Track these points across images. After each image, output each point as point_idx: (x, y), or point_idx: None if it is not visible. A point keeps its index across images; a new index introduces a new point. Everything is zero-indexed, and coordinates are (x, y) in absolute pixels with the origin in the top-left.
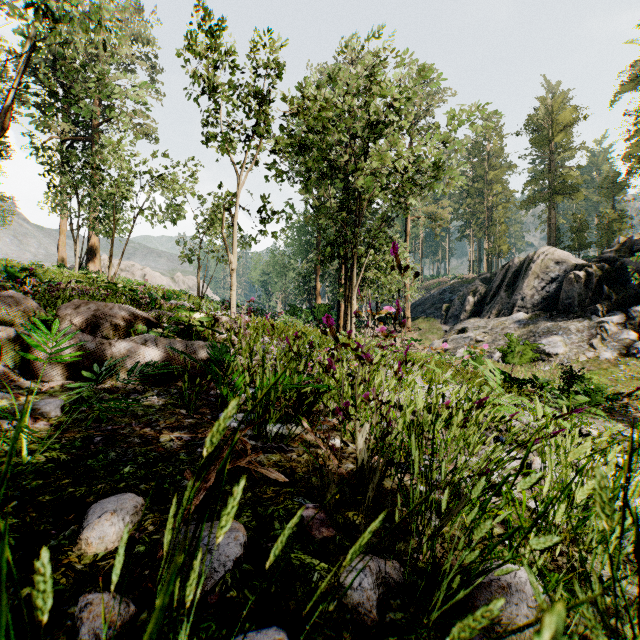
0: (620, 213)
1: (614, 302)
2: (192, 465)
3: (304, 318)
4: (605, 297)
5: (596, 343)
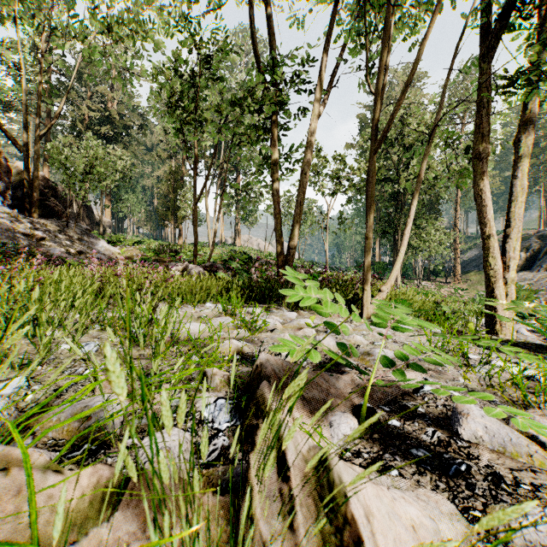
0: None
1: None
2: None
3: None
4: None
5: None
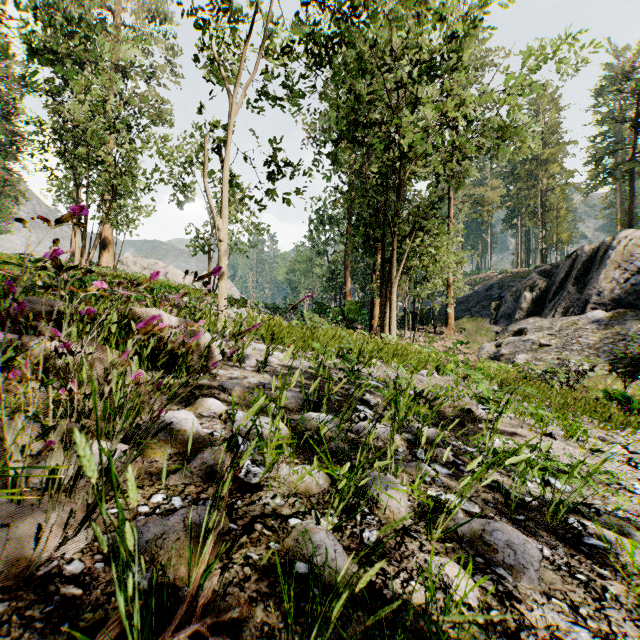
0: None
1: None
2: None
3: (332, 317)
4: None
5: None
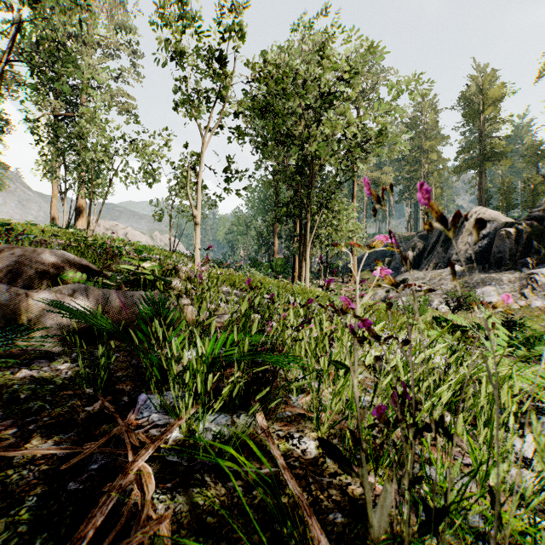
0: (543, 177)
1: (542, 256)
2: (28, 544)
3: (263, 270)
4: (534, 251)
5: (527, 293)
